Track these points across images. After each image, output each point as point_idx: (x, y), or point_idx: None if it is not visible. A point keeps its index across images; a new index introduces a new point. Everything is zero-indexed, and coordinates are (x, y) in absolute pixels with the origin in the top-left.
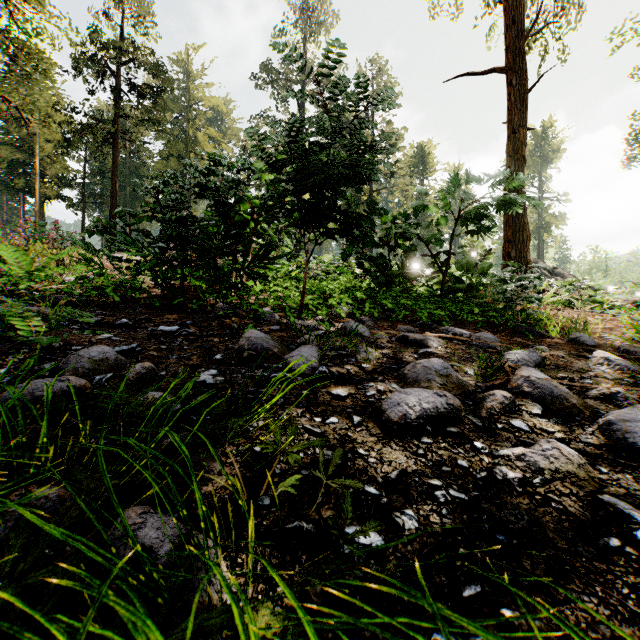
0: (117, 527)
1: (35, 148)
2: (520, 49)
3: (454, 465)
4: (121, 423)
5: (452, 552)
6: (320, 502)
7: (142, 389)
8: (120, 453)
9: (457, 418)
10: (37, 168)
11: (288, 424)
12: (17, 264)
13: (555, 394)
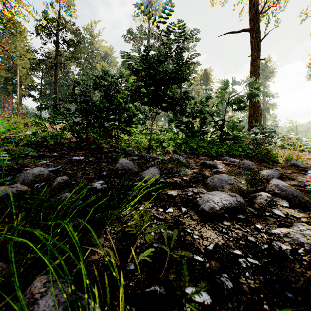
0: (26, 294)
1: (17, 71)
2: (257, 19)
3: (247, 240)
4: (42, 214)
5: (259, 308)
6: (166, 267)
7: (60, 192)
8: (28, 242)
9: (242, 209)
10: (18, 81)
11: (144, 214)
12: (2, 126)
13: (294, 194)
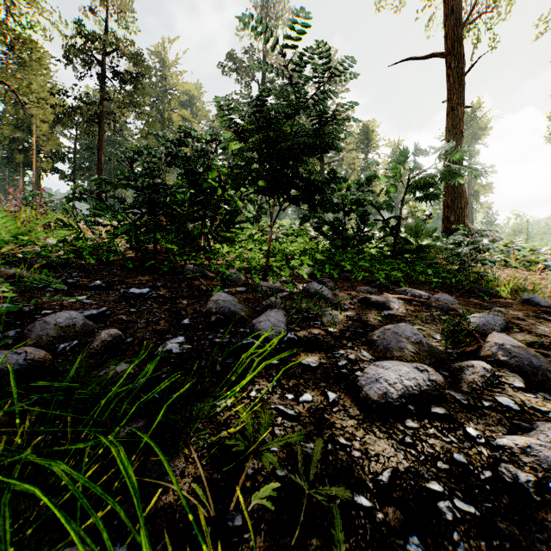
0: None
1: (32, 128)
2: (458, 35)
3: (451, 461)
4: None
5: None
6: (303, 521)
7: (106, 359)
8: (39, 494)
9: (441, 396)
10: (34, 145)
11: (260, 410)
12: (5, 228)
13: (534, 364)
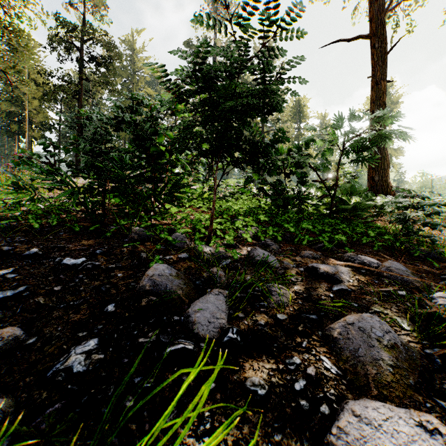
0: None
1: (25, 103)
2: (381, 19)
3: None
4: None
5: None
6: None
7: None
8: None
9: None
10: (27, 117)
11: None
12: None
13: None
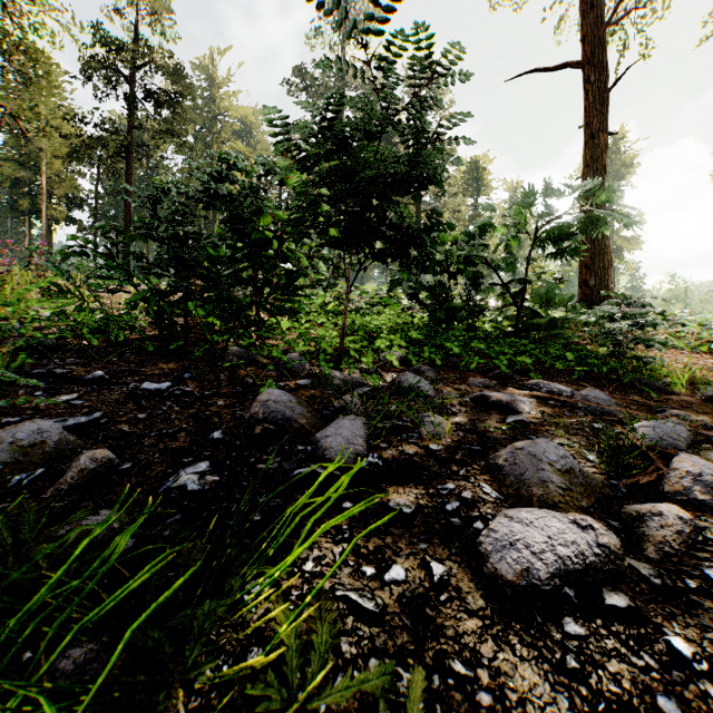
0: None
1: (41, 165)
2: (600, 38)
3: None
4: None
5: None
6: None
7: (81, 502)
8: None
9: (617, 572)
10: (44, 187)
11: (315, 615)
12: None
13: None
